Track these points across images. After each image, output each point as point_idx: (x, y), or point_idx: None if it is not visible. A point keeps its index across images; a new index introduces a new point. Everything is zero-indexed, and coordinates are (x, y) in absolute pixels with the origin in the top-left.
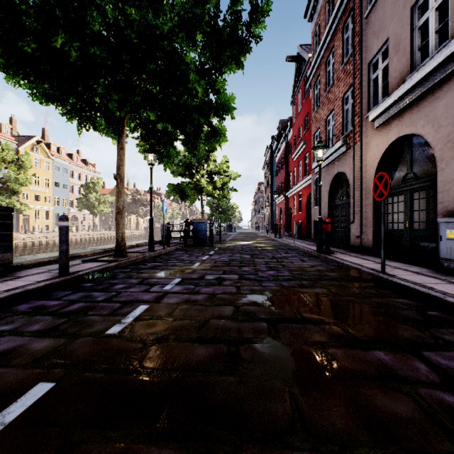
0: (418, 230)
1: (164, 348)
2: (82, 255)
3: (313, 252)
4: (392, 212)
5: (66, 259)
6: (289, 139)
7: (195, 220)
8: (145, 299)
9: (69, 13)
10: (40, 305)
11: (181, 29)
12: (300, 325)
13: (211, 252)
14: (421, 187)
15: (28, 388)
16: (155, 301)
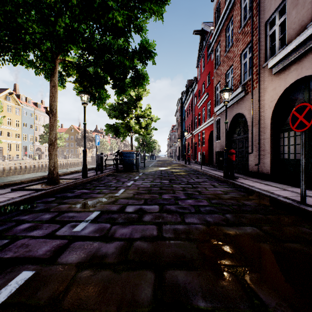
0: None
1: None
2: (18, 182)
3: (220, 177)
4: (289, 144)
5: None
6: (194, 92)
7: (124, 151)
8: (38, 253)
9: None
10: None
11: None
12: None
13: (136, 177)
14: None
15: None
16: (50, 258)
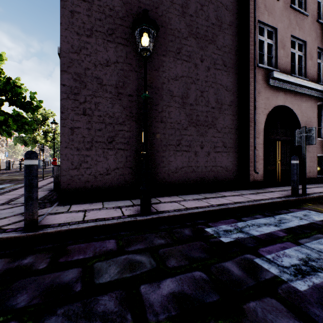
0: None
1: None
2: None
3: None
4: None
5: None
6: None
7: None
8: None
9: None
10: None
11: (10, 104)
12: None
13: None
14: None
15: None
16: None
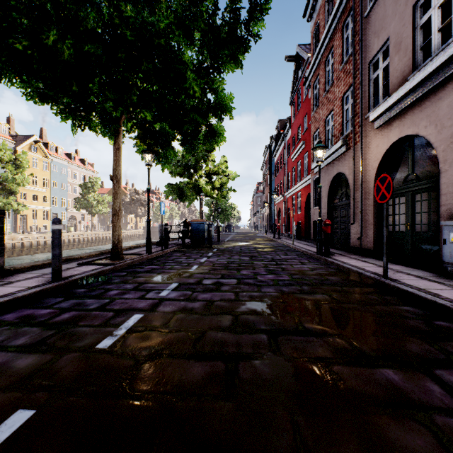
0: (420, 232)
1: (157, 366)
2: (78, 257)
3: (312, 254)
4: (393, 214)
5: (59, 263)
6: (287, 139)
7: (193, 221)
8: (139, 306)
9: (62, 9)
10: (29, 314)
11: (178, 27)
12: (302, 338)
13: (209, 253)
14: (423, 189)
15: (5, 417)
16: (150, 309)
